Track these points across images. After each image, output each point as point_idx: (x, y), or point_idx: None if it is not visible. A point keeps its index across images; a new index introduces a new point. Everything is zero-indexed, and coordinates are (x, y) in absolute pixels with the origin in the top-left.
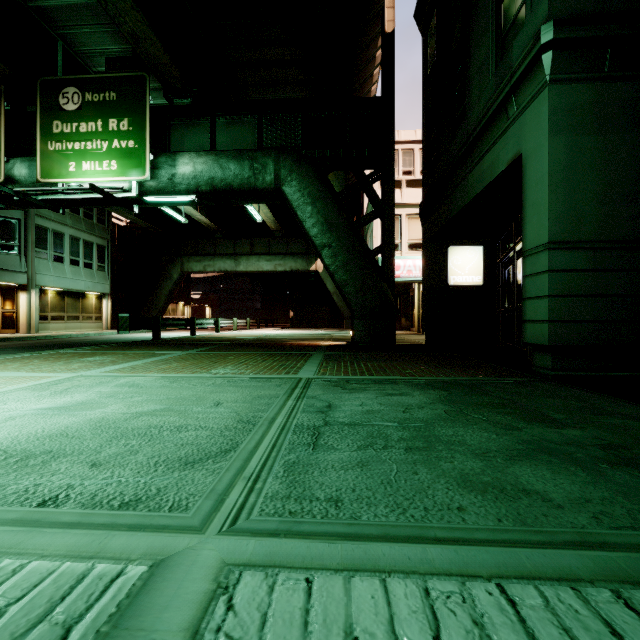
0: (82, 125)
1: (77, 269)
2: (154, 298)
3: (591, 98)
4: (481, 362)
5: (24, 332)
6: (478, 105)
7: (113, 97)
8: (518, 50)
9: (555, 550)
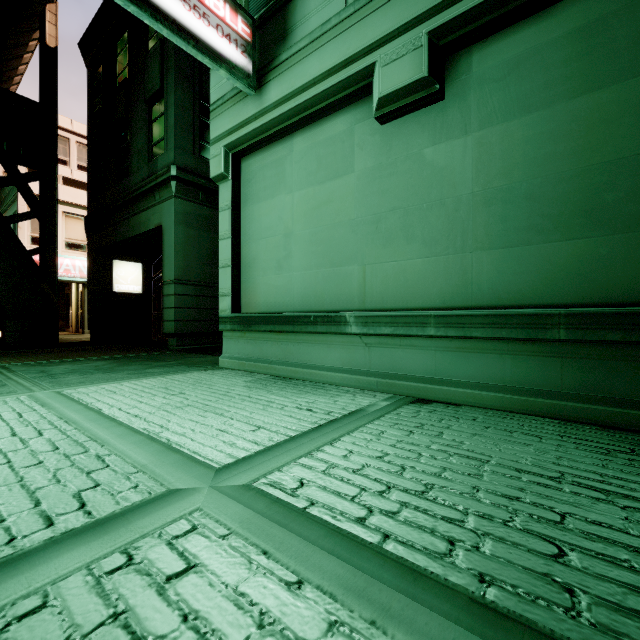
0: None
1: None
2: None
3: (194, 211)
4: (139, 348)
5: None
6: (137, 175)
7: None
8: (161, 164)
9: (152, 376)
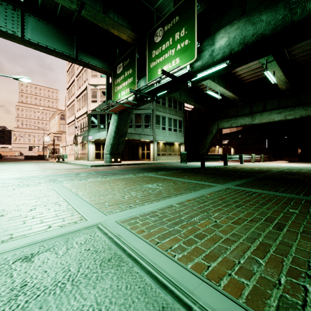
0: (163, 46)
1: (170, 132)
2: (203, 144)
3: None
4: None
5: (152, 160)
6: None
7: (177, 19)
8: None
9: None
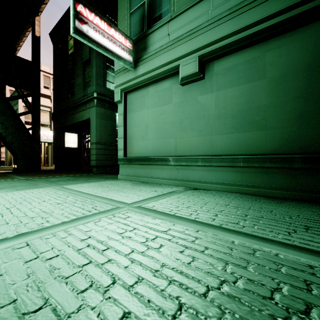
0: None
1: None
2: None
3: (104, 112)
4: (79, 172)
5: None
6: (78, 95)
7: None
8: (89, 91)
9: (93, 182)
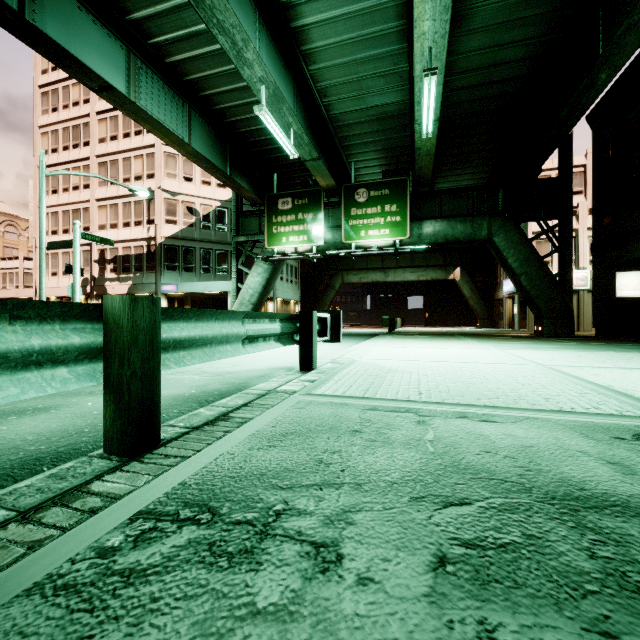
0: (368, 210)
1: (287, 285)
2: (321, 303)
3: None
4: None
5: None
6: None
7: (387, 192)
8: None
9: None
